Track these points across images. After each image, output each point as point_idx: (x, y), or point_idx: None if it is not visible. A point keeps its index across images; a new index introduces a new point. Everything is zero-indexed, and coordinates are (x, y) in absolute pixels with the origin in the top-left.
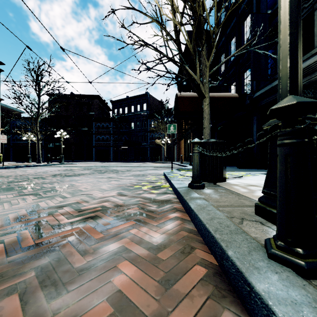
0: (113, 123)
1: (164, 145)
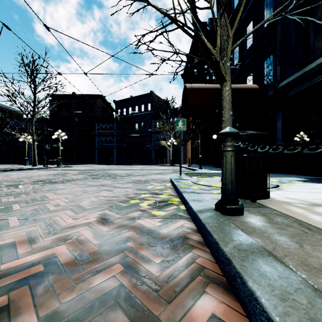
0: (116, 124)
1: (169, 147)
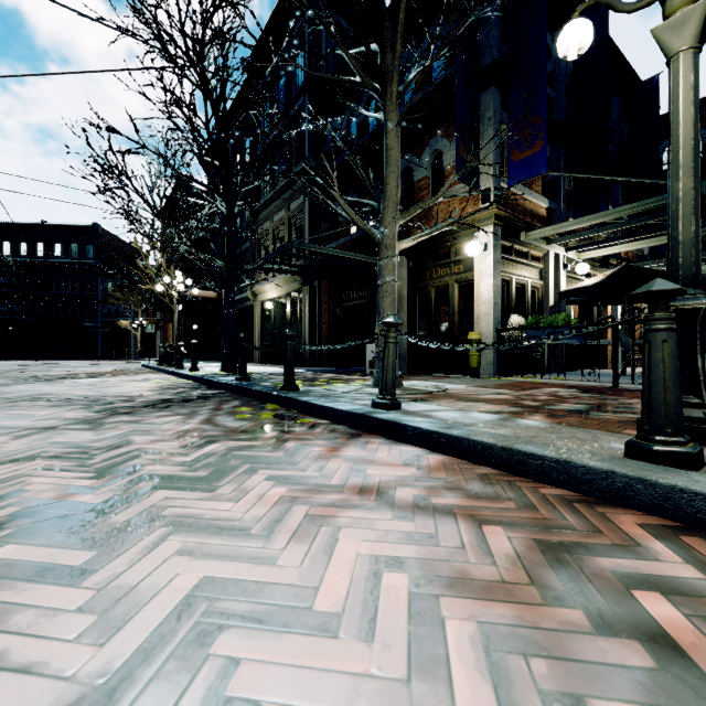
0: (0, 274)
1: (136, 329)
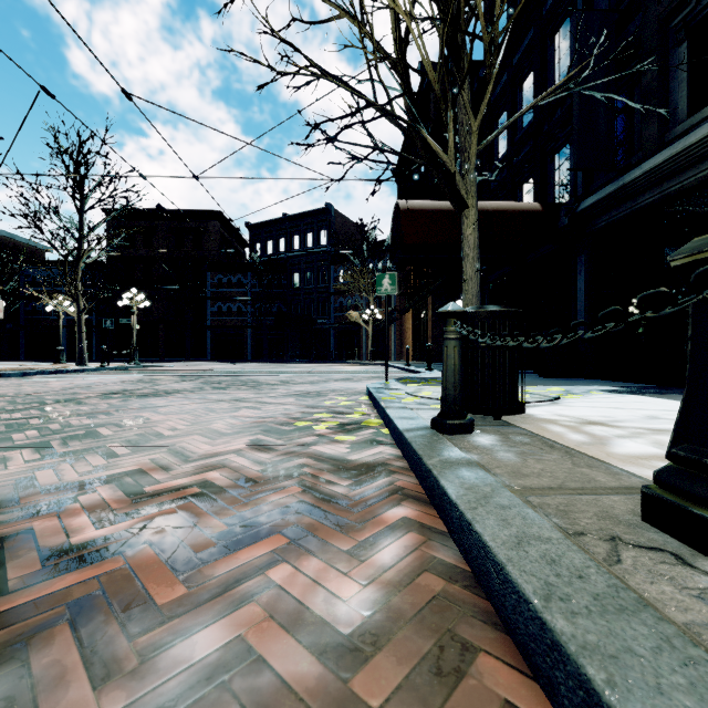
0: (252, 275)
1: (367, 324)
